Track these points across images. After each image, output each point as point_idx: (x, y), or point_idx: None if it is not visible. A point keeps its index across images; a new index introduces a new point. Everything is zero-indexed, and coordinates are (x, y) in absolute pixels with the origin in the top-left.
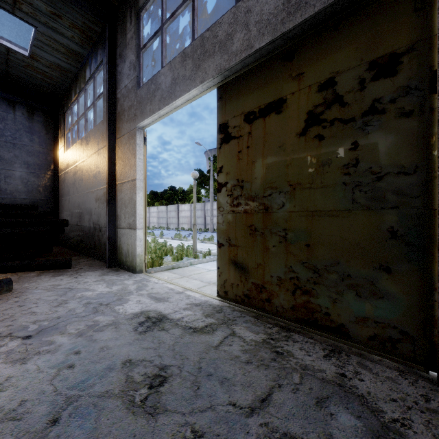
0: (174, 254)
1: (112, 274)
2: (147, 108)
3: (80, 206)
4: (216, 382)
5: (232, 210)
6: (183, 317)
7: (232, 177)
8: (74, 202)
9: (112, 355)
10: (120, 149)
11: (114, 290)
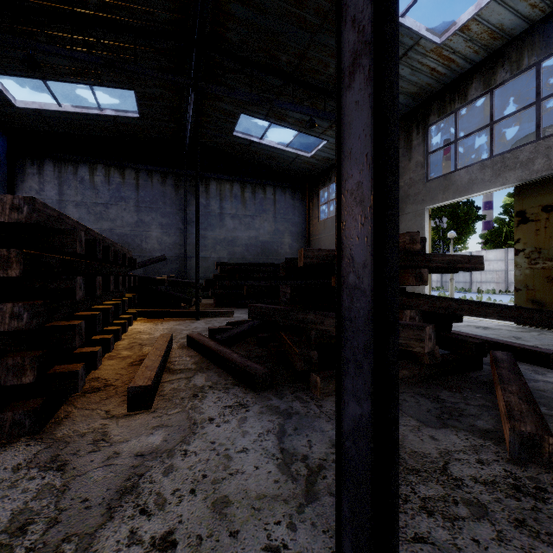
0: None
1: None
2: (438, 196)
3: None
4: (548, 340)
5: (530, 267)
6: (500, 328)
7: (530, 246)
8: None
9: (480, 332)
10: (403, 223)
11: None
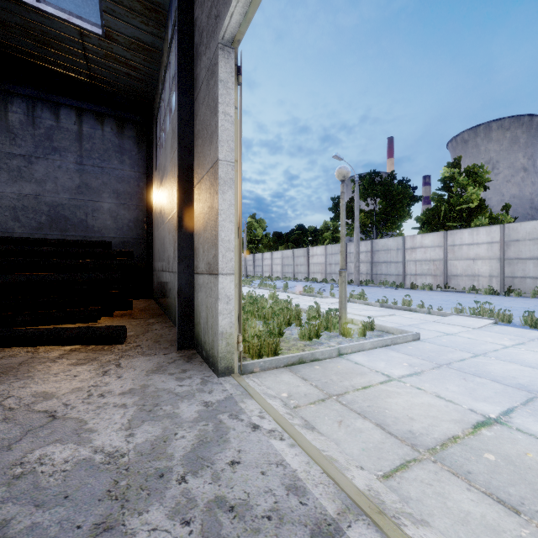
0: (303, 323)
1: (172, 371)
2: None
3: (164, 243)
4: None
5: None
6: None
7: None
8: (160, 238)
9: None
10: (197, 116)
11: (131, 450)
